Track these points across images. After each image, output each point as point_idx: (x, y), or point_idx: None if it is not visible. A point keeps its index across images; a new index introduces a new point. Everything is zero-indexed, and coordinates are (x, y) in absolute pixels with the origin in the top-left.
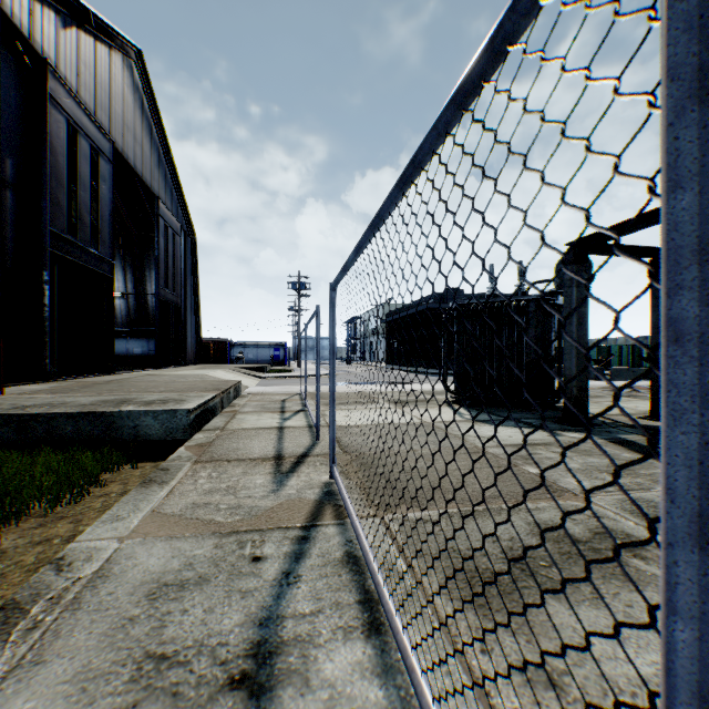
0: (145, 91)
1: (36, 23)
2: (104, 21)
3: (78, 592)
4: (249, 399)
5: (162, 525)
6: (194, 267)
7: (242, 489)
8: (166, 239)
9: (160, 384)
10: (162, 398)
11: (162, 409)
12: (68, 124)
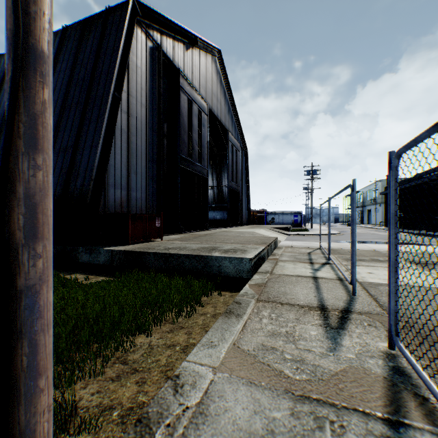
0: (222, 72)
1: (175, 52)
2: (203, 40)
3: (185, 426)
4: (284, 250)
5: (241, 363)
6: (246, 168)
7: (299, 338)
8: (232, 154)
9: (230, 238)
10: (232, 248)
11: (234, 256)
12: (187, 100)
